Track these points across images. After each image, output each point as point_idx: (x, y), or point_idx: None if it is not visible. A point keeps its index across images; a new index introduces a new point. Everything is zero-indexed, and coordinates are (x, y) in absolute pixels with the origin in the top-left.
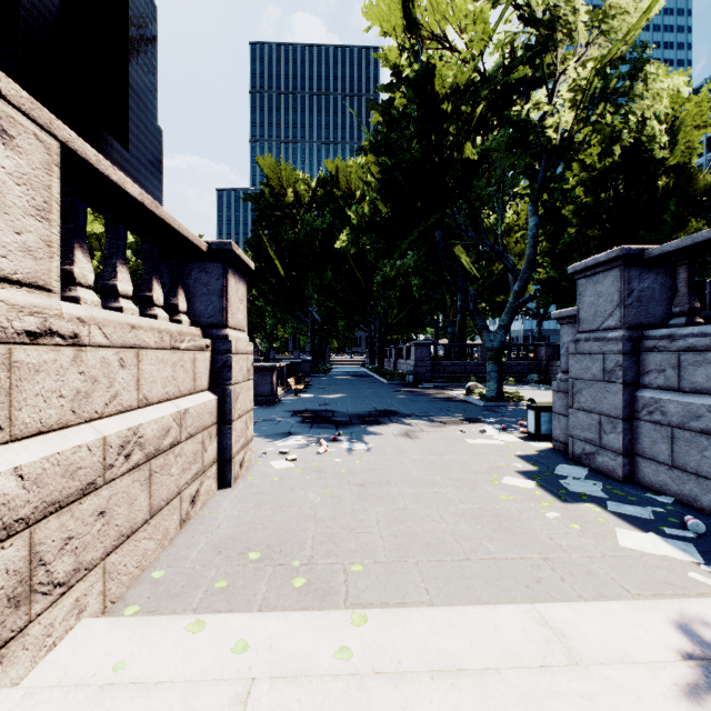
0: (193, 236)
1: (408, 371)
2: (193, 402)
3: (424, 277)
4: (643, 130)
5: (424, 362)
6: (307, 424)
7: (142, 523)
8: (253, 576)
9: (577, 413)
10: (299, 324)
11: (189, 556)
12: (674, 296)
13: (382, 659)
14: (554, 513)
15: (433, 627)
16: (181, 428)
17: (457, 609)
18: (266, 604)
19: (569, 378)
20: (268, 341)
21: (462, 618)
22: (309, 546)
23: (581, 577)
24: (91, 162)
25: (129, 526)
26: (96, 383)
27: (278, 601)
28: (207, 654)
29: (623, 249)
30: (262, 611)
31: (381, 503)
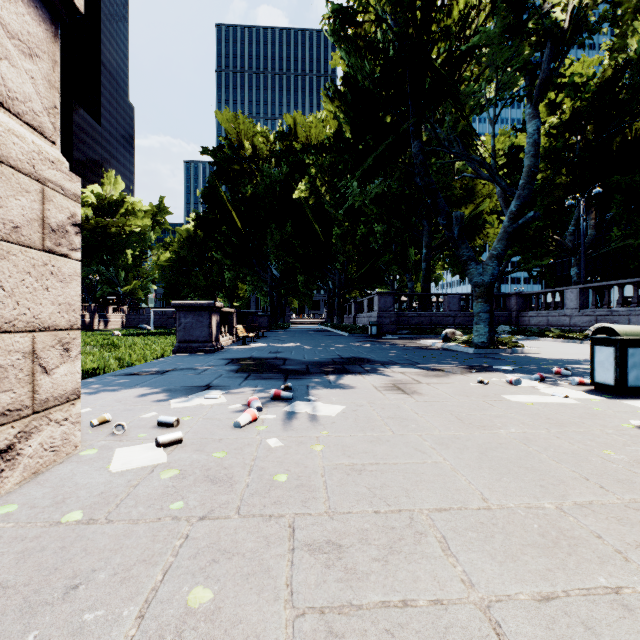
0: None
1: (371, 322)
2: None
3: None
4: None
5: (388, 313)
6: (241, 374)
7: None
8: None
9: None
10: (259, 283)
11: None
12: None
13: None
14: None
15: None
16: None
17: None
18: None
19: None
20: (229, 300)
21: None
22: None
23: None
24: None
25: None
26: None
27: None
28: None
29: None
30: None
31: None
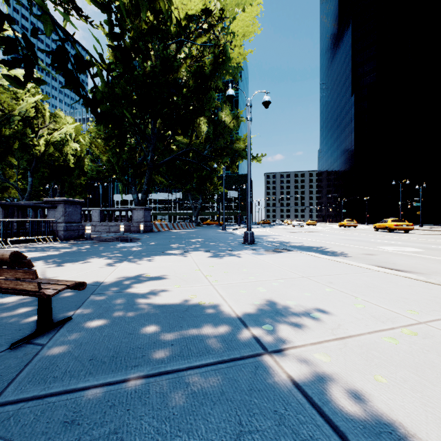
0: None
1: None
2: None
3: None
4: (67, 157)
5: None
6: None
7: None
8: None
9: None
10: None
11: None
12: None
13: None
14: None
15: None
16: None
17: None
18: None
19: None
20: None
21: None
22: None
23: None
24: None
25: None
26: None
27: None
28: None
29: None
30: None
31: None
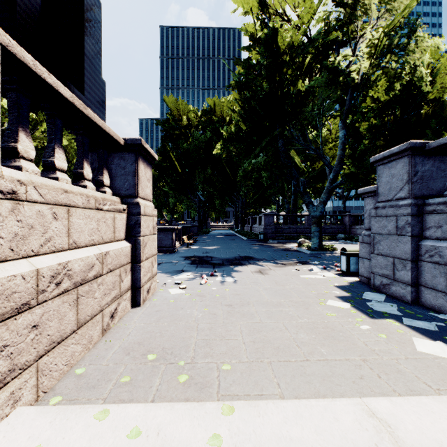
0: (114, 133)
1: (260, 232)
2: (113, 247)
3: (270, 172)
4: (415, 73)
5: (270, 226)
6: (194, 265)
7: (71, 333)
8: (151, 372)
9: (376, 257)
10: (190, 203)
11: (106, 356)
12: (446, 175)
13: (246, 445)
14: (366, 326)
15: (286, 417)
16: (103, 265)
17: (303, 401)
18: (158, 395)
19: (371, 233)
20: (171, 214)
21: (308, 409)
22: (192, 349)
23: (393, 375)
24: (29, 65)
25: (59, 335)
26: (32, 229)
27: (167, 392)
28: (107, 440)
29: (411, 143)
30: (155, 400)
31: (243, 318)
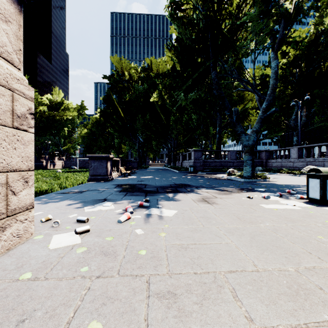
0: None
1: (190, 165)
2: None
3: None
4: None
5: (199, 160)
6: (123, 193)
7: None
8: None
9: None
10: (132, 145)
11: None
12: None
13: None
14: None
15: None
16: None
17: None
18: None
19: None
20: (117, 153)
21: None
22: None
23: None
24: None
25: None
26: None
27: None
28: None
29: None
30: None
31: None
